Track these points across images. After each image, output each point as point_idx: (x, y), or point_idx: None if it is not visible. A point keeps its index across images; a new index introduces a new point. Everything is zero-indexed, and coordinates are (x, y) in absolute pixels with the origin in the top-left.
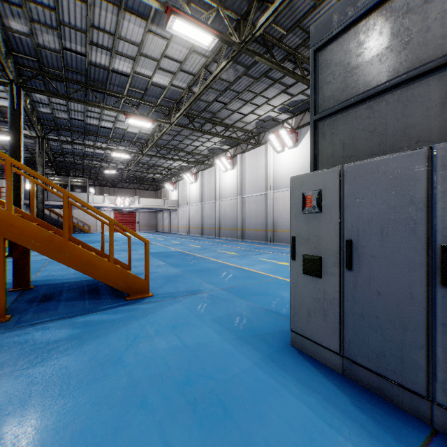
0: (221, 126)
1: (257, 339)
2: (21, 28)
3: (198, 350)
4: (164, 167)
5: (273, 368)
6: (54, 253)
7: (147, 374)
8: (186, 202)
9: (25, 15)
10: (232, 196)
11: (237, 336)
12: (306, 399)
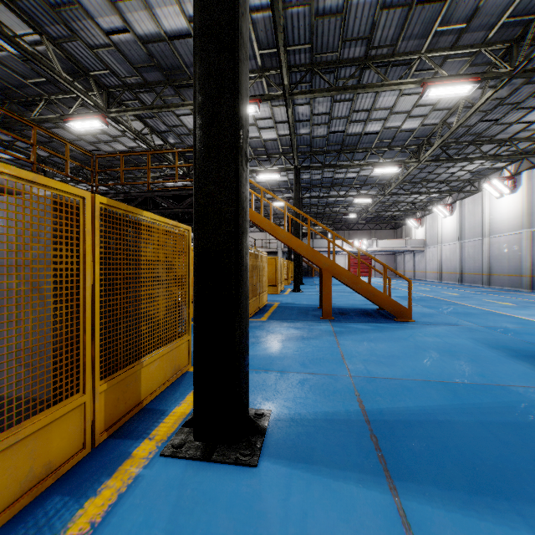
0: (491, 143)
1: (506, 349)
2: (305, 132)
3: (456, 345)
4: (407, 202)
5: (513, 359)
6: (353, 285)
7: (424, 345)
8: (436, 241)
9: (310, 124)
10: (511, 230)
11: (488, 346)
12: (531, 369)
